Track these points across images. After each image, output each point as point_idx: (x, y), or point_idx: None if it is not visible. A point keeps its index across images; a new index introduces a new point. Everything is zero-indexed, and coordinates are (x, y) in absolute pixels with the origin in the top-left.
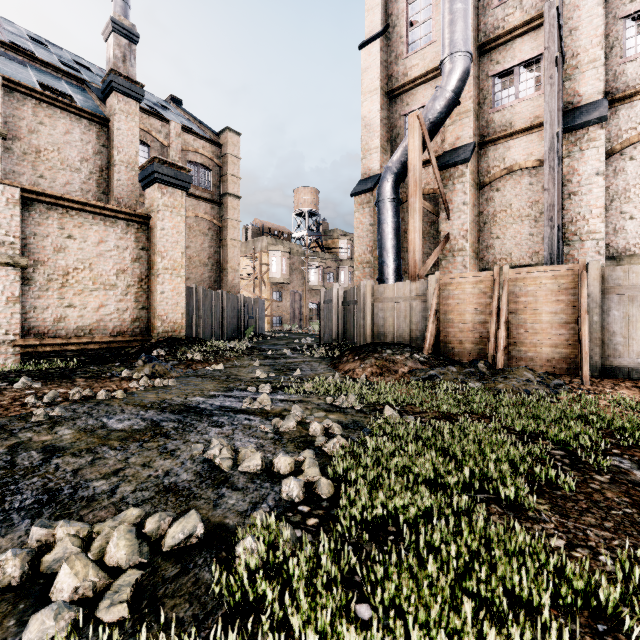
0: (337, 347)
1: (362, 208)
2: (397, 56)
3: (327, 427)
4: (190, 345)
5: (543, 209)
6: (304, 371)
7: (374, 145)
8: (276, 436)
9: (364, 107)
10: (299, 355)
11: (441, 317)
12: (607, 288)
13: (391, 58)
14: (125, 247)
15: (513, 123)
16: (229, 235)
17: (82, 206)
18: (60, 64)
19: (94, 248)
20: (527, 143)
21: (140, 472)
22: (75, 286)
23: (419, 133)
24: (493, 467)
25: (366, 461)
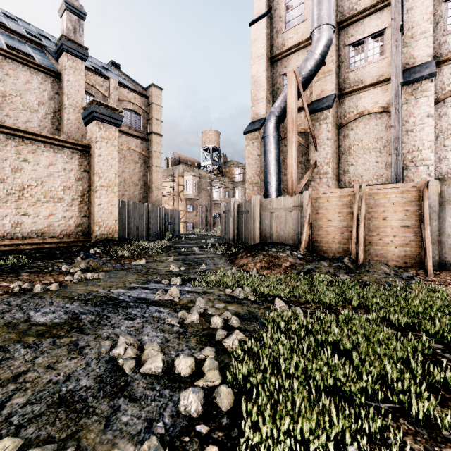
0: (233, 246)
1: (252, 143)
2: (277, 31)
3: (226, 319)
4: (121, 245)
5: (386, 143)
6: (208, 265)
7: (260, 96)
8: (181, 329)
9: (253, 68)
10: (205, 252)
11: (313, 223)
12: (444, 200)
13: (273, 33)
14: (70, 169)
15: (363, 80)
16: (154, 163)
17: (35, 136)
18: (26, 33)
19: (45, 169)
20: (374, 94)
21: (41, 376)
22: (29, 199)
23: (295, 85)
24: (390, 370)
25: (264, 362)
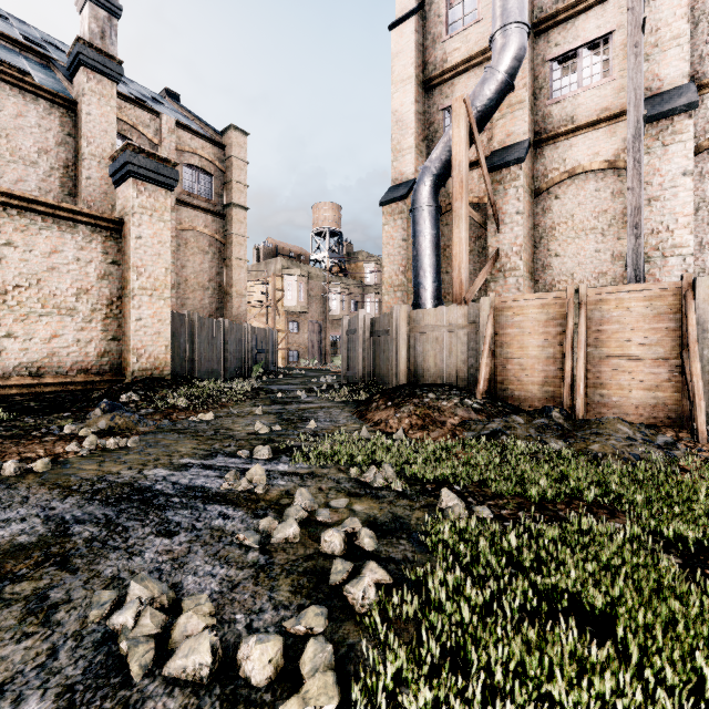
0: (363, 388)
1: (393, 220)
2: (435, 39)
3: (351, 532)
4: (174, 387)
5: (612, 220)
6: (321, 422)
7: (407, 145)
8: (262, 558)
9: (395, 99)
10: (316, 398)
11: (497, 351)
12: None
13: (427, 41)
14: (89, 260)
15: (575, 117)
16: (234, 253)
17: (26, 203)
18: (21, 38)
19: (44, 260)
20: (593, 140)
21: None
22: (16, 309)
23: (466, 121)
24: None
25: (433, 648)
